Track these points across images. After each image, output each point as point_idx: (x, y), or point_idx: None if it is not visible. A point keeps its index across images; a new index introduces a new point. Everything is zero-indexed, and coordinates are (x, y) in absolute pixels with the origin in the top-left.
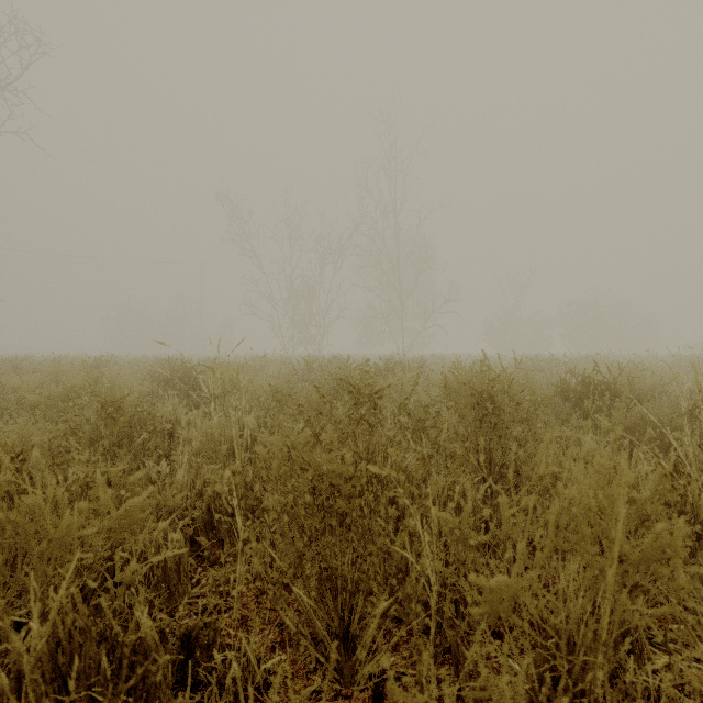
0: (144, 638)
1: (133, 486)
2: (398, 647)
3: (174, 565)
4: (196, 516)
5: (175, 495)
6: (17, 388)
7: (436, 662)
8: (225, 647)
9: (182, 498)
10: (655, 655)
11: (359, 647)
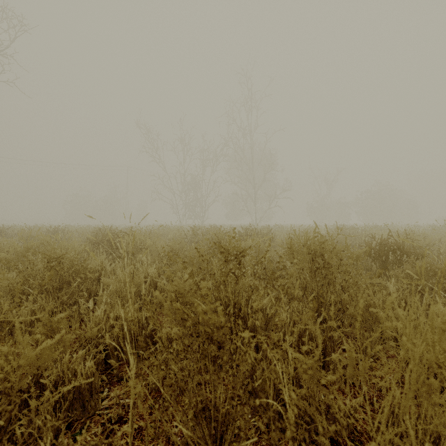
0: None
1: (57, 324)
2: None
3: (86, 386)
4: (108, 344)
5: (92, 328)
6: None
7: None
8: None
9: (100, 328)
10: None
11: None
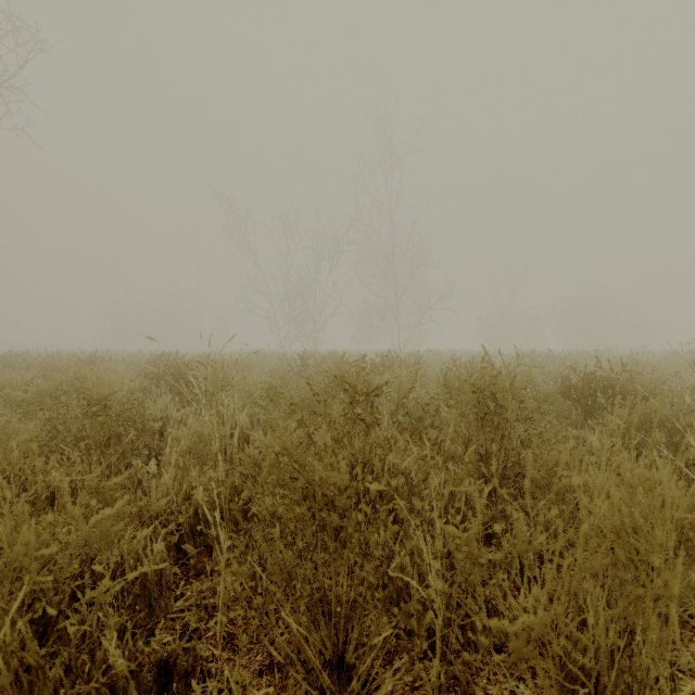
0: (98, 689)
1: (112, 491)
2: (397, 671)
3: (154, 577)
4: (181, 522)
5: (159, 500)
6: (5, 384)
7: (441, 691)
8: (206, 675)
9: (169, 501)
10: (680, 680)
11: (355, 678)
